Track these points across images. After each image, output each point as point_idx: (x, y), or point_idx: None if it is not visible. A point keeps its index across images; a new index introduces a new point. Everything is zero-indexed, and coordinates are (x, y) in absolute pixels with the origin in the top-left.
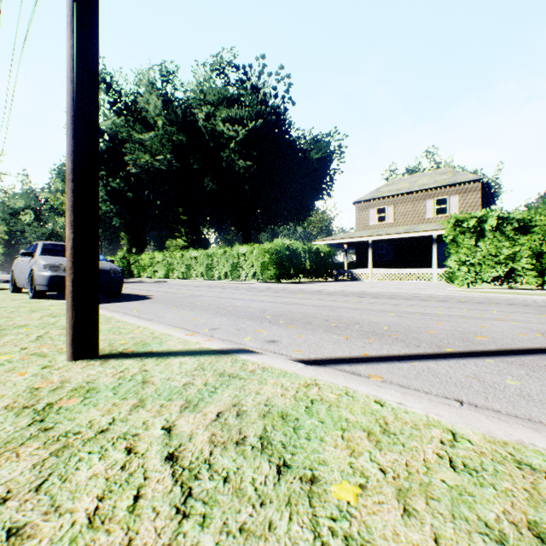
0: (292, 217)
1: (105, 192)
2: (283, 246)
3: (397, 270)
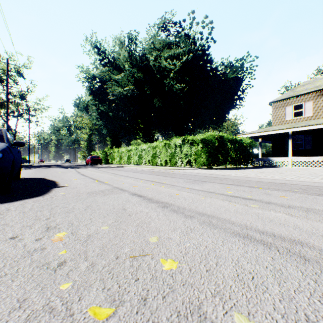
0: (212, 122)
1: (97, 113)
2: (213, 138)
3: (321, 158)
